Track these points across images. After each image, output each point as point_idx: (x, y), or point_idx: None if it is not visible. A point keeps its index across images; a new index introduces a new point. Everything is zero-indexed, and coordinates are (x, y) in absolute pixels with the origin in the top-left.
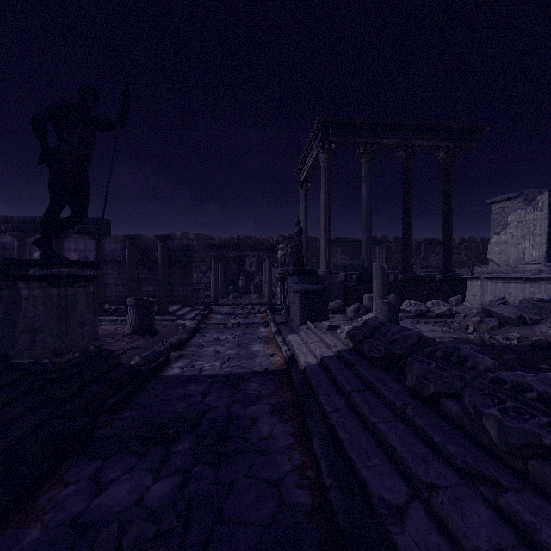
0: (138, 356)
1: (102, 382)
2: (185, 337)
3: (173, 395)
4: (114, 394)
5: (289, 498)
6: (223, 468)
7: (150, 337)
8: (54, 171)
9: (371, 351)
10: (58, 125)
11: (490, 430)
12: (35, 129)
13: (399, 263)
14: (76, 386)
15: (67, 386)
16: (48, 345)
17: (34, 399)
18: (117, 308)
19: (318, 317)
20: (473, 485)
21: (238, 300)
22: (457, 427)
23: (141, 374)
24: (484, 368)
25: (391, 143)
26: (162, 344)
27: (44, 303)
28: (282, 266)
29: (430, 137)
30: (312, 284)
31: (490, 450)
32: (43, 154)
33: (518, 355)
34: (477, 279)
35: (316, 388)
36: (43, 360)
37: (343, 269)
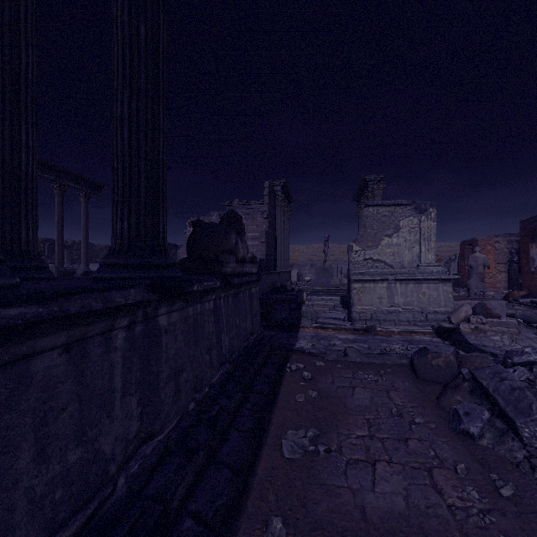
0: None
1: None
2: None
3: None
4: None
5: None
6: None
7: None
8: None
9: None
10: None
11: None
12: None
13: None
14: None
15: None
16: None
17: None
18: None
19: None
20: None
21: None
22: None
23: None
24: None
25: (50, 178)
26: None
27: None
28: None
29: (76, 182)
30: None
31: None
32: None
33: None
34: None
35: None
36: None
37: None
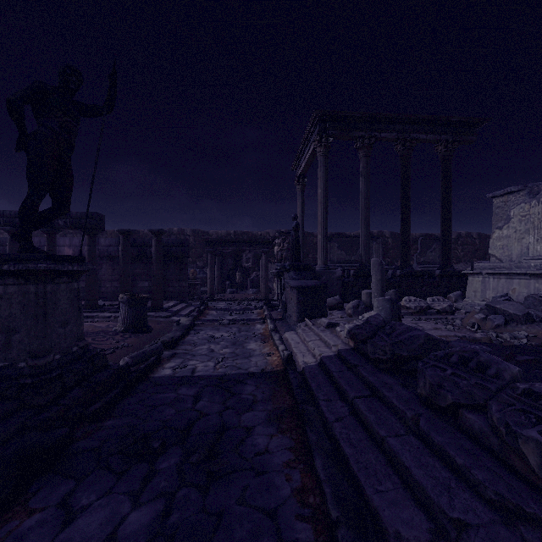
0: (127, 356)
1: (86, 386)
2: (179, 335)
3: (162, 400)
4: (98, 399)
5: (289, 534)
6: (212, 492)
7: (142, 334)
8: (32, 158)
9: (375, 353)
10: (36, 108)
11: (529, 456)
12: (11, 112)
13: (396, 259)
14: (54, 392)
15: (44, 393)
16: (25, 347)
17: (6, 407)
18: (111, 304)
19: (315, 313)
20: (511, 525)
21: (235, 295)
22: (481, 445)
23: (129, 376)
24: (509, 376)
25: (389, 136)
26: (154, 343)
27: (20, 301)
28: (279, 261)
29: (428, 130)
30: (310, 280)
31: (526, 478)
32: (20, 140)
33: (531, 356)
34: (478, 274)
35: (316, 393)
36: (19, 363)
37: (339, 264)
